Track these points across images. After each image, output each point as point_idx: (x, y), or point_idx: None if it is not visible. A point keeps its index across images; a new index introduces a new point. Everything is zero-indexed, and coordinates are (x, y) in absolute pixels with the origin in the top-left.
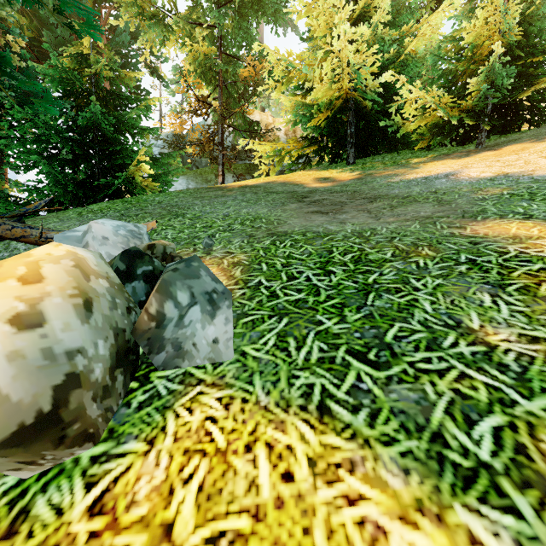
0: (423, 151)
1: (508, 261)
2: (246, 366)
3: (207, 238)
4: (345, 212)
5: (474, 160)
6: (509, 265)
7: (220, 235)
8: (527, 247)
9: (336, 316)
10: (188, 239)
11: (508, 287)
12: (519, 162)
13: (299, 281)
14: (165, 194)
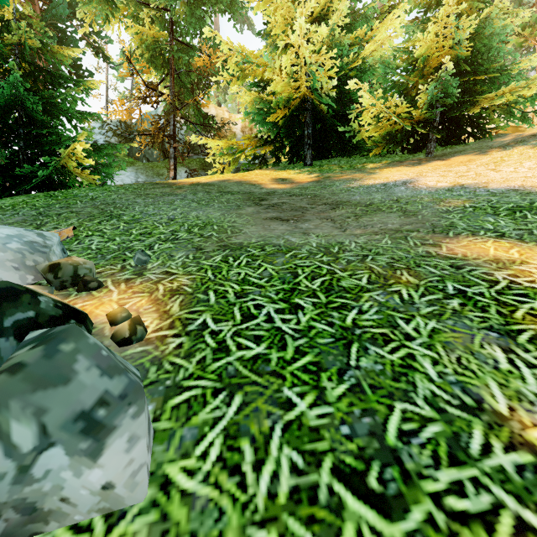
0: (377, 157)
1: (503, 294)
2: (168, 519)
3: (140, 252)
4: (307, 220)
5: (428, 169)
6: (507, 301)
7: (160, 246)
8: (516, 275)
9: (311, 389)
10: (117, 251)
11: (519, 337)
12: (470, 173)
13: (258, 321)
14: (102, 188)
